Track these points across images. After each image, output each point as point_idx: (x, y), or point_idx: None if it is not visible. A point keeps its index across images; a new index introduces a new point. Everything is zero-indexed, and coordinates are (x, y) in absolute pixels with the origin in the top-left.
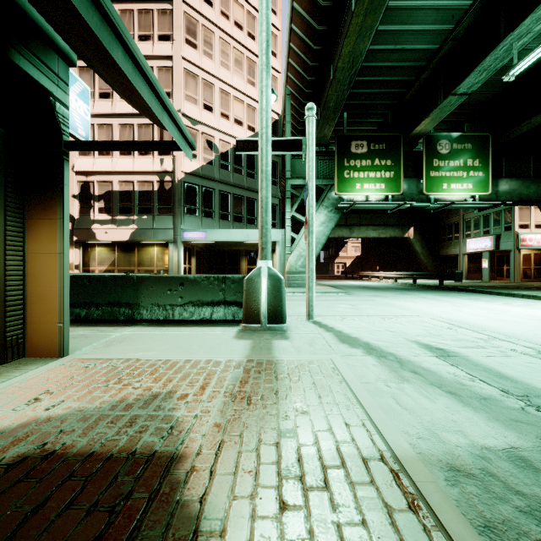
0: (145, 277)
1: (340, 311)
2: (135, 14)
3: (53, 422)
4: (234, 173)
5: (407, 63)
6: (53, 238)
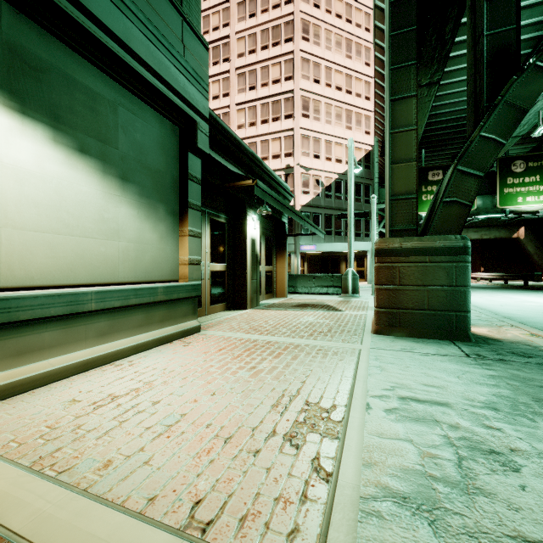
0: (299, 275)
1: None
2: (270, 105)
3: (302, 302)
4: (335, 200)
5: None
6: (284, 263)
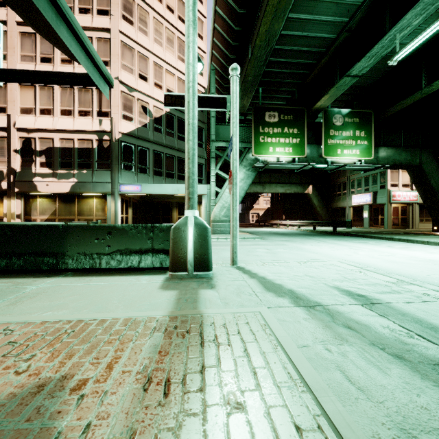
0: (72, 226)
1: (259, 255)
2: None
3: None
4: (166, 136)
5: (310, 49)
6: None
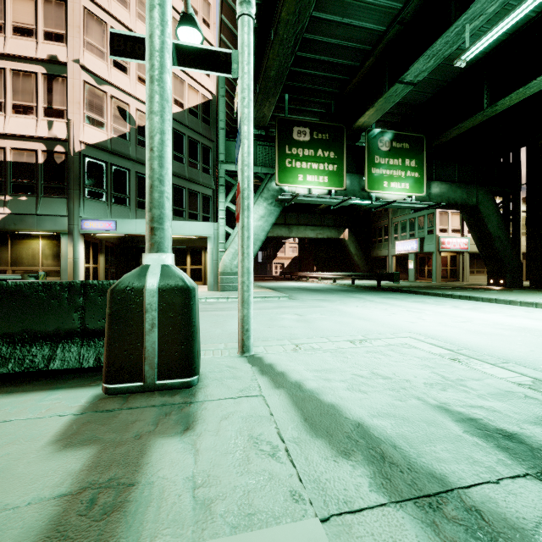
0: None
1: (286, 326)
2: None
3: None
4: None
5: (352, 44)
6: None
